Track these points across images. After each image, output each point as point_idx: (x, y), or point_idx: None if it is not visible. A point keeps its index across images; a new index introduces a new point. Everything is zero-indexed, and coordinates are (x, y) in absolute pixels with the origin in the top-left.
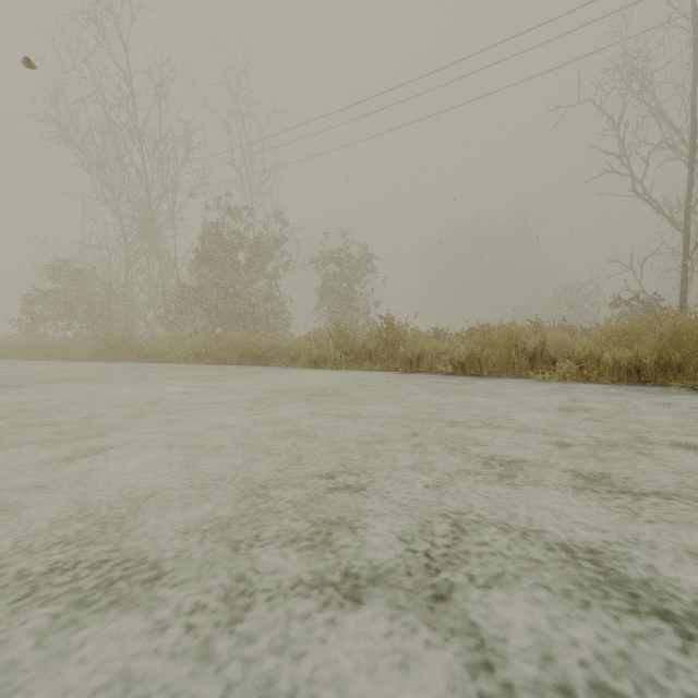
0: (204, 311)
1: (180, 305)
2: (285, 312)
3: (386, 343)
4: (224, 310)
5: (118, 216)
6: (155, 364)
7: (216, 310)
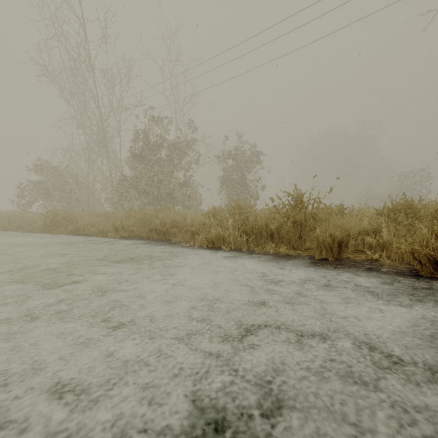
0: (138, 194)
1: (120, 190)
2: (197, 194)
3: (293, 221)
4: (151, 193)
5: (82, 129)
6: (82, 237)
7: (146, 193)
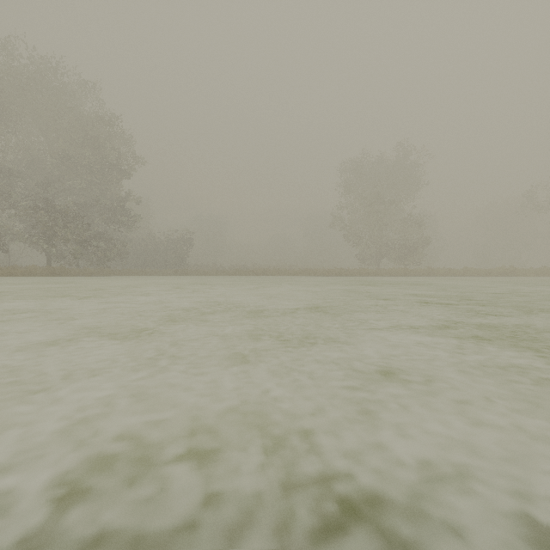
0: None
1: None
2: None
3: None
4: None
5: None
6: None
7: None
